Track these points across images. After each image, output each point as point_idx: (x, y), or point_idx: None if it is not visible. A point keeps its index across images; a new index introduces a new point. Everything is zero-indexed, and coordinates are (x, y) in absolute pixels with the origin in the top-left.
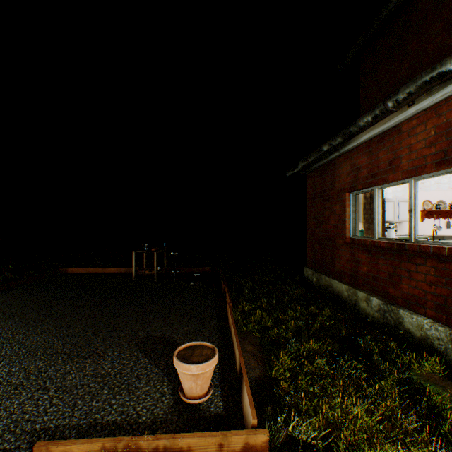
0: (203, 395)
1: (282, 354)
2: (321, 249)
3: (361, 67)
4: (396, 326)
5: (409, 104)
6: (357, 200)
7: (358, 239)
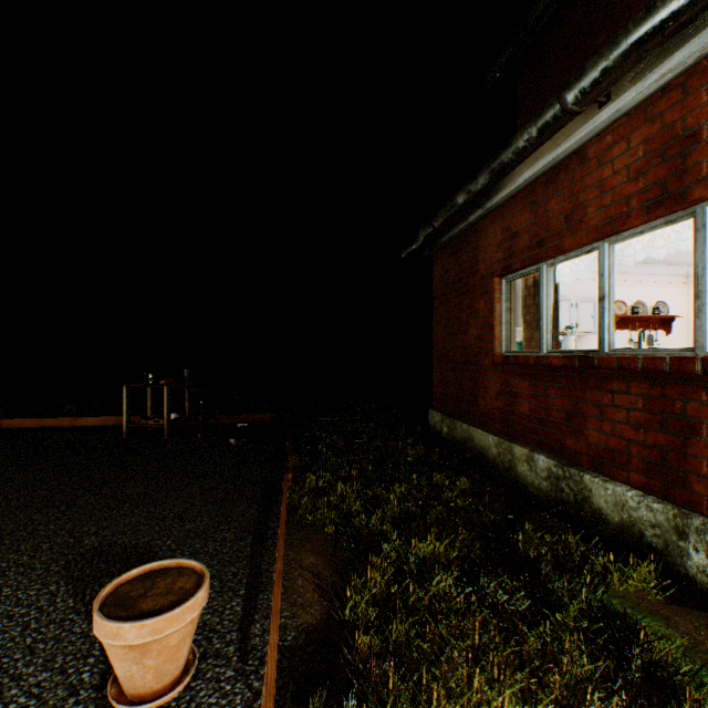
0: (167, 689)
1: (372, 570)
2: (456, 378)
3: (520, 82)
4: (578, 505)
5: (602, 103)
6: (512, 290)
7: (515, 355)
